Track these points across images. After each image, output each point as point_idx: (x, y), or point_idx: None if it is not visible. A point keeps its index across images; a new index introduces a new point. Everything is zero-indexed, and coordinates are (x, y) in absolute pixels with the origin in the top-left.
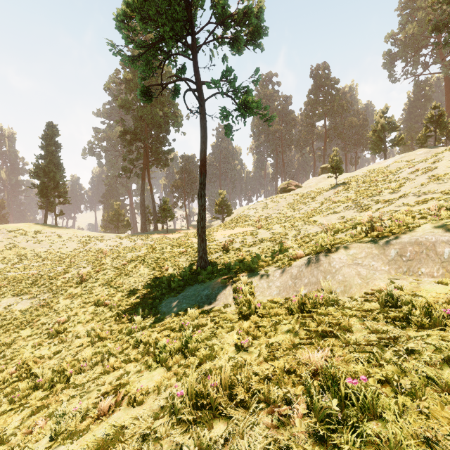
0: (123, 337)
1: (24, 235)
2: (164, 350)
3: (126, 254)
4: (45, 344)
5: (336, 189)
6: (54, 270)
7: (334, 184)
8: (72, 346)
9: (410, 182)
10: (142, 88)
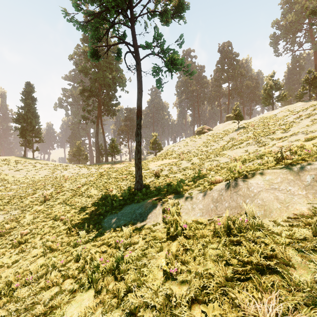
0: (70, 249)
1: (7, 165)
2: (96, 270)
3: (81, 179)
4: (8, 254)
5: (238, 131)
6: (26, 191)
7: (236, 128)
8: (28, 256)
9: (296, 124)
10: (91, 50)
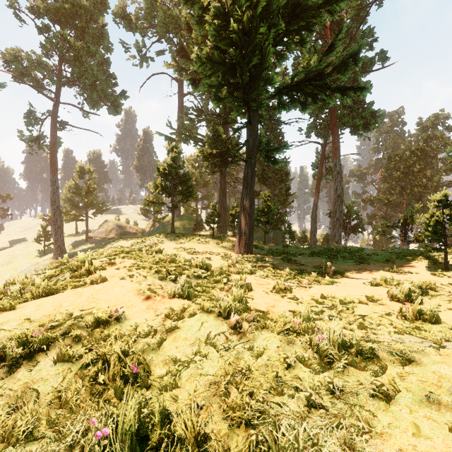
0: None
1: None
2: None
3: None
4: None
5: None
6: None
7: None
8: None
9: None
10: None
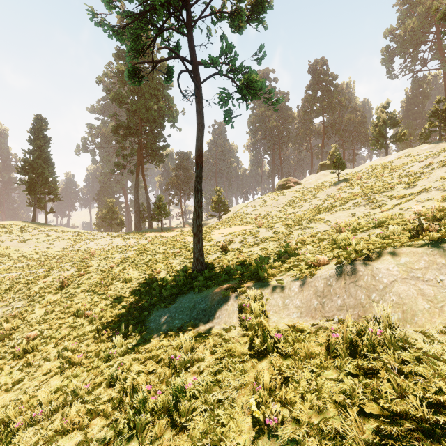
0: (99, 364)
1: (8, 233)
2: (142, 409)
3: (115, 254)
4: (7, 368)
5: (339, 185)
6: (35, 273)
7: (335, 181)
8: (37, 373)
9: (425, 176)
10: (130, 68)
